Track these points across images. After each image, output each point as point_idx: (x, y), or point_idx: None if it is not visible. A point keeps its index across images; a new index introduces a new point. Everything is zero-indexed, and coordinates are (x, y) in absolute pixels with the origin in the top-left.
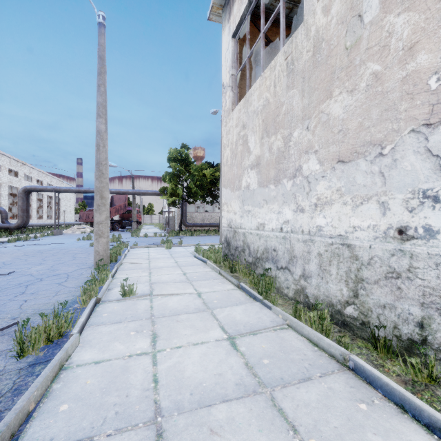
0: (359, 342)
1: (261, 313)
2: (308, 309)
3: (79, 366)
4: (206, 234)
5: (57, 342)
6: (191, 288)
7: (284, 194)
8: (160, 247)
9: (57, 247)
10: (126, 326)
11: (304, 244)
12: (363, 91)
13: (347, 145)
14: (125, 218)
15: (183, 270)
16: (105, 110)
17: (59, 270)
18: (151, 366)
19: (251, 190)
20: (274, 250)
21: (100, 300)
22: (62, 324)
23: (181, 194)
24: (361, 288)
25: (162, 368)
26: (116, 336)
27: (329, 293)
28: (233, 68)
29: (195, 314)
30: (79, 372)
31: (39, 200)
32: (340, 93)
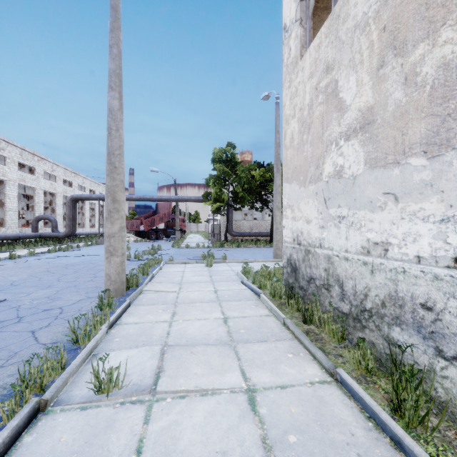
0: None
1: None
2: None
3: None
4: (255, 246)
5: None
6: (236, 368)
7: None
8: (199, 263)
9: (89, 259)
10: None
11: None
12: None
13: None
14: (169, 226)
15: (224, 310)
16: (119, 80)
17: (59, 300)
18: None
19: (346, 178)
20: (426, 307)
21: (46, 405)
22: None
23: (227, 200)
24: None
25: None
26: None
27: None
28: None
29: None
30: None
31: (92, 209)
32: None
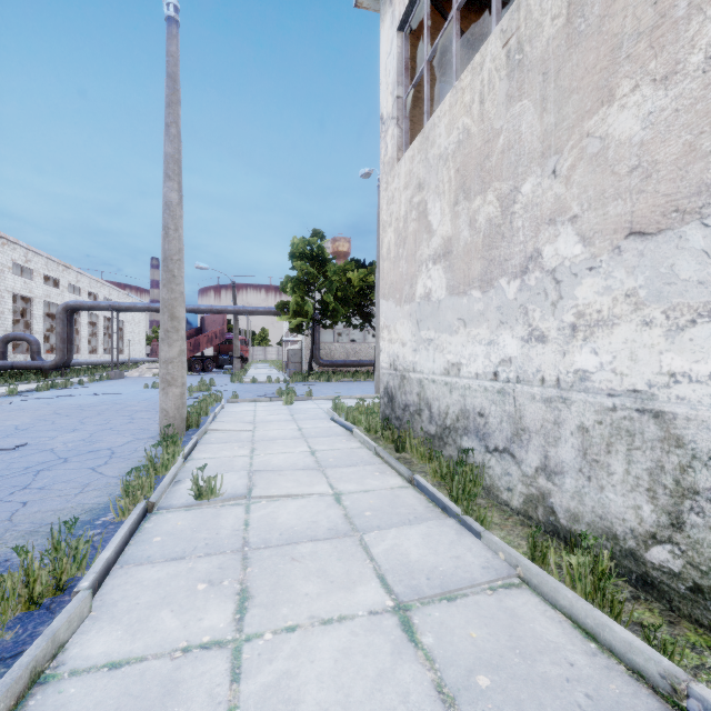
0: (688, 630)
1: (460, 545)
2: (555, 538)
3: (75, 674)
4: (352, 379)
5: (50, 604)
6: (324, 483)
7: (502, 307)
8: (275, 401)
9: (110, 399)
10: (192, 568)
11: (547, 406)
12: (697, 74)
13: (653, 196)
14: (222, 351)
15: (311, 445)
16: (179, 167)
17: (101, 442)
18: (226, 684)
19: (433, 302)
20: (480, 414)
21: (153, 507)
22: (63, 567)
23: (312, 313)
24: (691, 510)
25: (251, 690)
26: (168, 594)
27: (607, 511)
28: (399, 85)
29: (328, 543)
30: (71, 693)
31: (92, 323)
32: (635, 88)
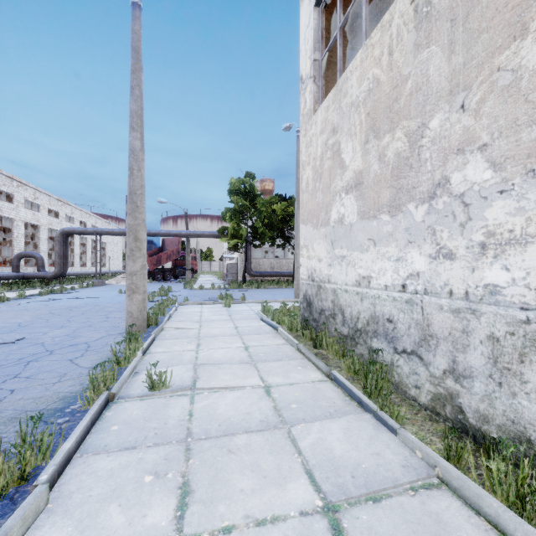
0: None
1: (379, 441)
2: (464, 435)
3: None
4: (276, 286)
5: (14, 493)
6: (256, 376)
7: (410, 229)
8: (216, 304)
9: (92, 302)
10: (141, 458)
11: (455, 316)
12: None
13: None
14: (178, 265)
15: (245, 341)
16: (141, 121)
17: (80, 337)
18: None
19: (346, 225)
20: (389, 320)
21: (114, 397)
22: (27, 459)
23: (245, 236)
24: None
25: None
26: (118, 486)
27: (520, 416)
28: (316, 50)
29: (260, 435)
30: None
31: (83, 244)
32: None
